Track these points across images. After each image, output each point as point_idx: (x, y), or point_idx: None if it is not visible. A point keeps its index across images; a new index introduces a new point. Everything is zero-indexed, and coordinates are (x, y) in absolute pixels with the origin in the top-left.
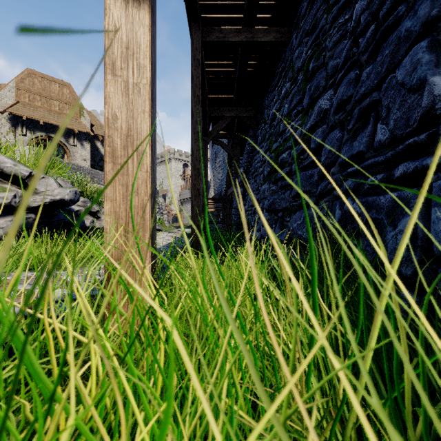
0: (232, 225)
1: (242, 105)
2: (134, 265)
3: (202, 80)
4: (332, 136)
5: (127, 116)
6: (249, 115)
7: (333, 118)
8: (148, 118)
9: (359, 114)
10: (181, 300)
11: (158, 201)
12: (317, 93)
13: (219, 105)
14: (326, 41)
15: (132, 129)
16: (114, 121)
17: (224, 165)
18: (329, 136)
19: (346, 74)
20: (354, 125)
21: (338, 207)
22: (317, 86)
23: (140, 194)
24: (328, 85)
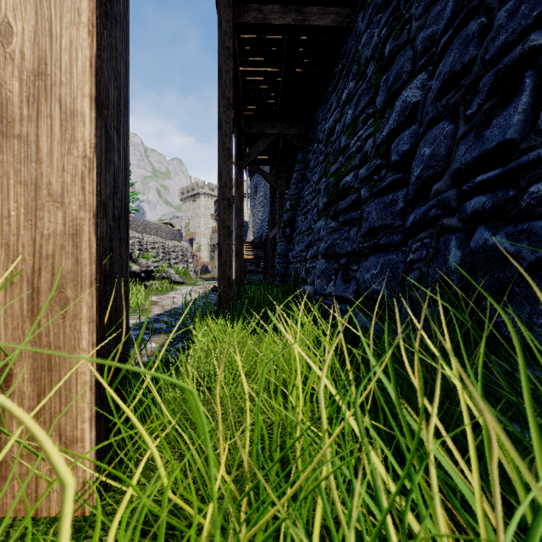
0: (276, 277)
1: (289, 119)
2: (52, 364)
3: (235, 83)
4: (434, 133)
5: (35, 29)
6: (297, 133)
7: (432, 107)
8: (87, 38)
9: (494, 81)
10: (138, 469)
11: (181, 246)
12: (399, 83)
13: (259, 121)
14: (412, 8)
15: (49, 61)
16: (3, 38)
17: (265, 202)
18: (427, 134)
19: (456, 33)
20: (482, 105)
21: (455, 244)
22: (399, 73)
23: (67, 206)
24: (417, 68)
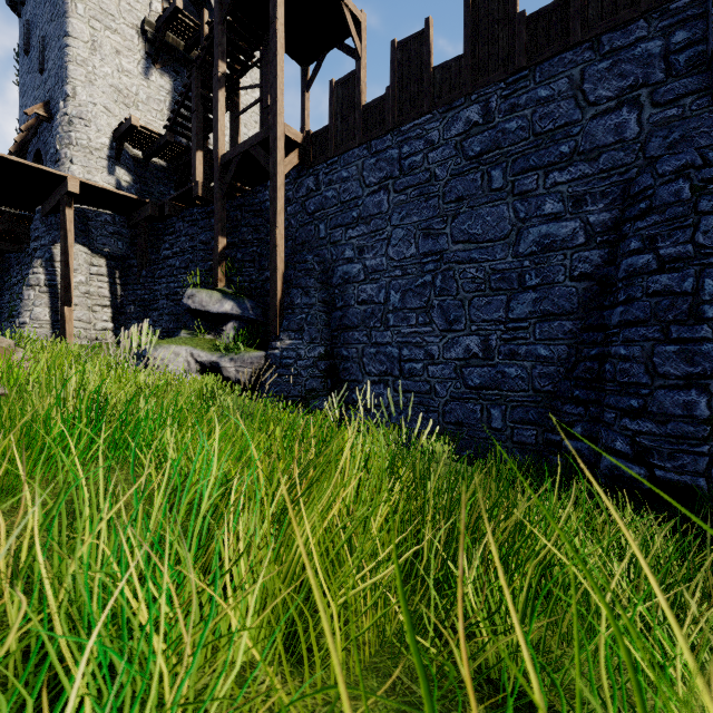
0: None
1: None
2: None
3: None
4: None
5: None
6: None
7: None
8: None
9: None
10: None
11: None
12: None
13: None
14: None
15: None
16: None
17: None
18: None
19: None
20: None
21: None
22: None
23: None
24: None
